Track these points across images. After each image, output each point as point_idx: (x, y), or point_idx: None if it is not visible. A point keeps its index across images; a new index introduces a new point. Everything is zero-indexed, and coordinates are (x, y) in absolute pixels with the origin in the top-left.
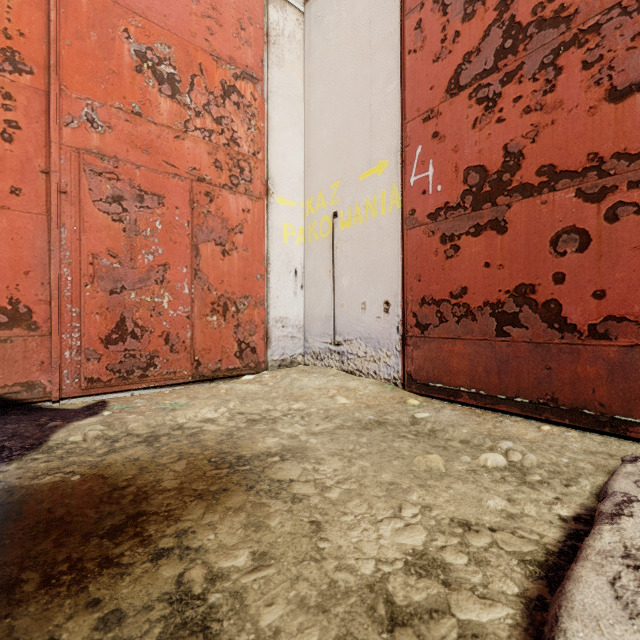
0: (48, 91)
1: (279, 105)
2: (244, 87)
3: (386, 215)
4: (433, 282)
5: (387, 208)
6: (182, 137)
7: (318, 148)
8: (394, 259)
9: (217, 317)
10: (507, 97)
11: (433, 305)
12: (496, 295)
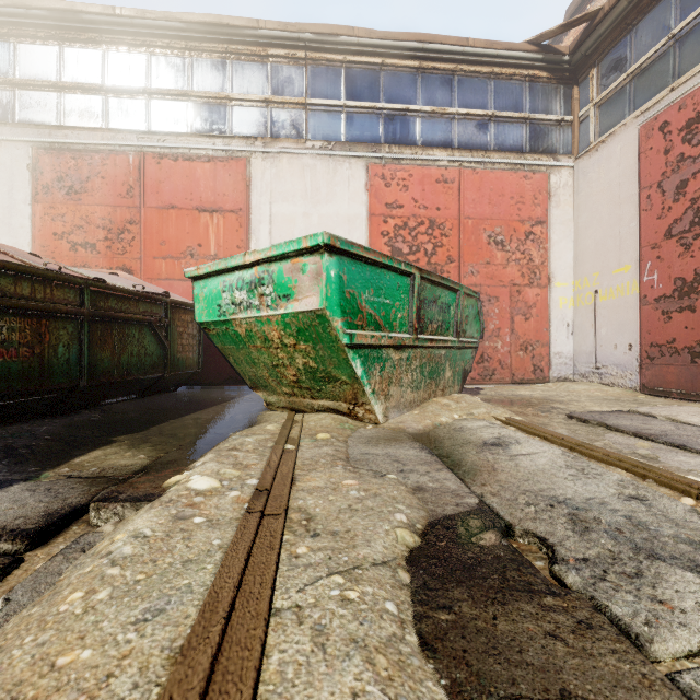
0: (459, 266)
1: (556, 229)
2: (536, 229)
3: (629, 296)
4: (657, 335)
5: (630, 292)
6: (506, 267)
7: (584, 250)
8: (634, 321)
9: (522, 352)
10: (695, 246)
11: (657, 347)
12: (690, 343)
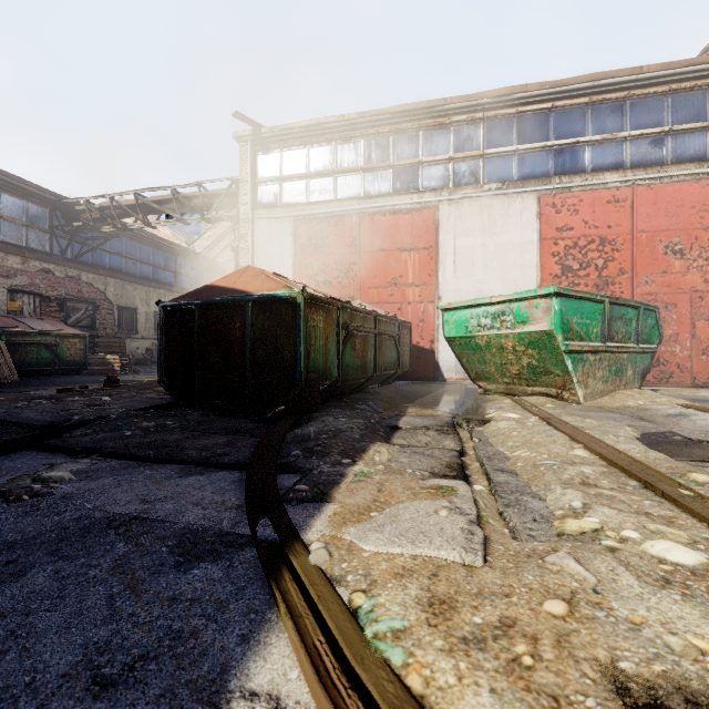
0: (632, 277)
1: None
2: None
3: None
4: None
5: None
6: (685, 274)
7: None
8: None
9: (705, 357)
10: None
11: None
12: None
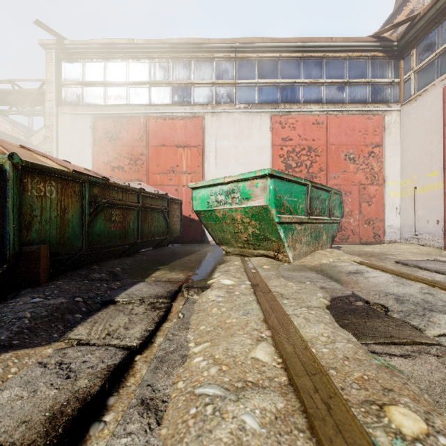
0: (326, 174)
1: (389, 149)
2: (375, 150)
3: (437, 190)
4: None
5: (437, 188)
6: (356, 173)
7: (407, 162)
8: (440, 206)
9: (366, 225)
10: None
11: None
12: None
